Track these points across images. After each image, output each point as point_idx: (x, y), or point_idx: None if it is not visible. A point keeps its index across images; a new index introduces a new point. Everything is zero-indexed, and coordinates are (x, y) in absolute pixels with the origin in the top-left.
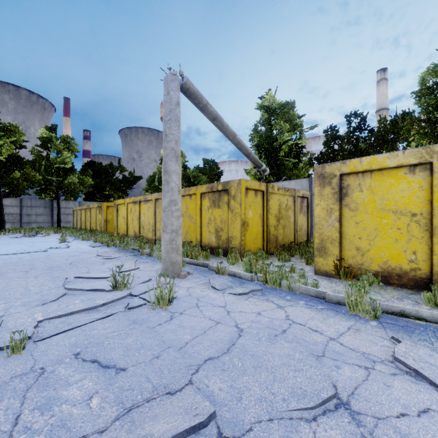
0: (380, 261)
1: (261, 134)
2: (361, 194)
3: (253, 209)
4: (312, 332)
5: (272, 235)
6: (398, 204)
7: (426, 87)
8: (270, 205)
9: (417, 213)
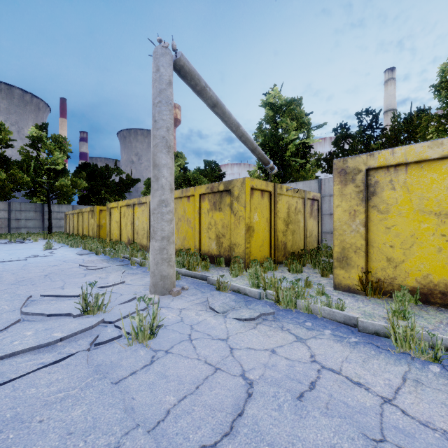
0: (419, 275)
1: (266, 133)
2: (392, 192)
3: (259, 212)
4: (354, 388)
5: (280, 241)
6: (443, 204)
7: (446, 80)
8: (278, 208)
9: None
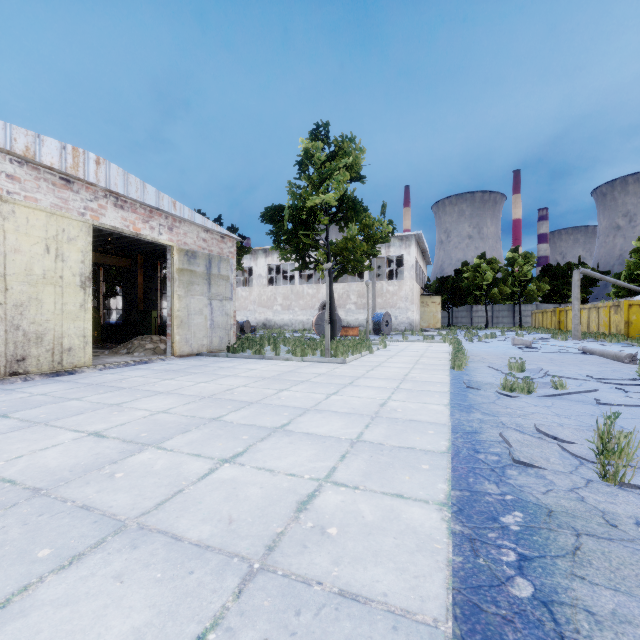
0: None
1: None
2: None
3: (637, 315)
4: (593, 343)
5: None
6: None
7: None
8: None
9: None
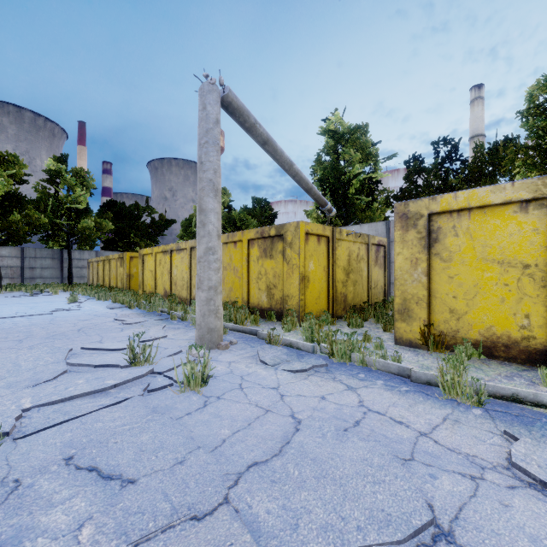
0: (482, 327)
1: (326, 166)
2: (455, 239)
3: (315, 260)
4: (395, 425)
5: (340, 293)
6: (505, 252)
7: (534, 106)
8: (337, 255)
9: (531, 264)
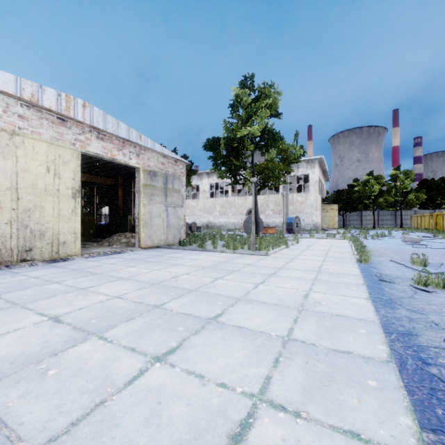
0: None
1: None
2: None
3: None
4: None
5: None
6: None
7: None
8: None
9: None
